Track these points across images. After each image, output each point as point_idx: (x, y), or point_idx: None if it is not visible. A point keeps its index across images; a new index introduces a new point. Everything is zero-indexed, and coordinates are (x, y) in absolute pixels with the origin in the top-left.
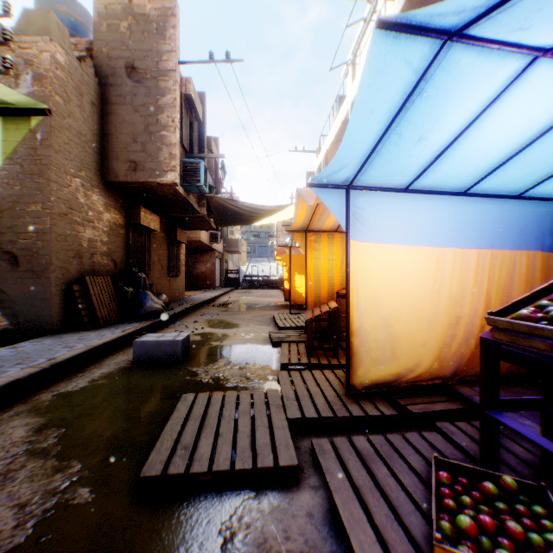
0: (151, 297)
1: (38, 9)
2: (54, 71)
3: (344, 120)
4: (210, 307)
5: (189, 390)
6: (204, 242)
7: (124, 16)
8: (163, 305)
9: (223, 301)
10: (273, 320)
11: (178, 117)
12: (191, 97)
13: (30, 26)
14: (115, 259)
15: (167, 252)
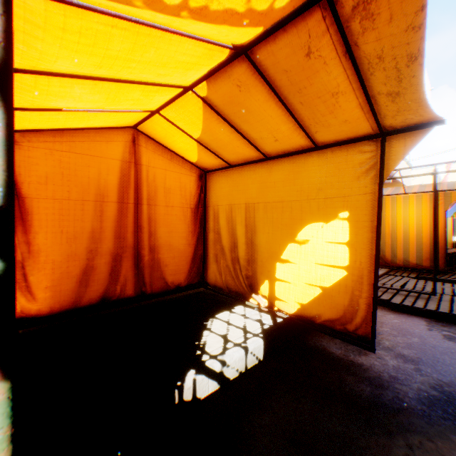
0: None
1: None
2: None
3: None
4: None
5: None
6: None
7: None
8: None
9: None
10: None
11: None
12: None
13: None
14: None
15: None
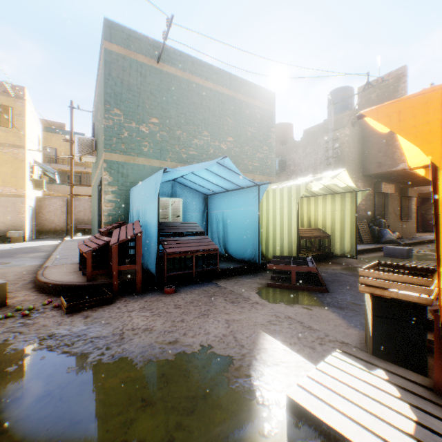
0: (388, 232)
1: (339, 118)
2: (345, 139)
3: None
4: None
5: None
6: None
7: (373, 91)
8: (396, 237)
9: None
10: None
11: None
12: None
13: (336, 126)
14: (367, 212)
15: (398, 205)
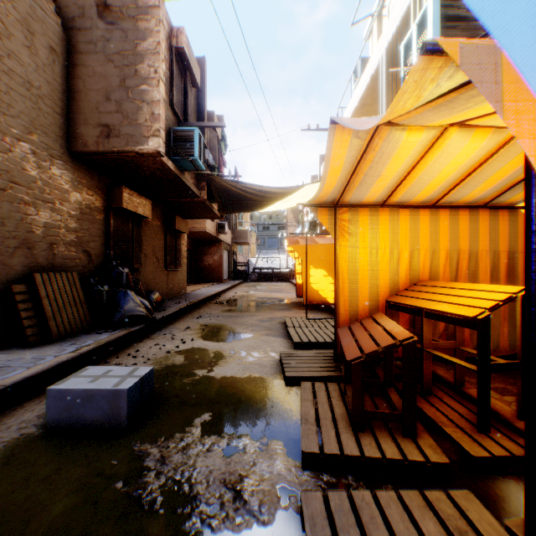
0: (131, 298)
1: None
2: None
3: (374, 74)
4: (212, 305)
5: None
6: (209, 232)
7: None
8: (149, 307)
9: (228, 296)
10: (284, 328)
11: (163, 69)
12: (184, 51)
13: None
14: (89, 250)
15: (164, 243)
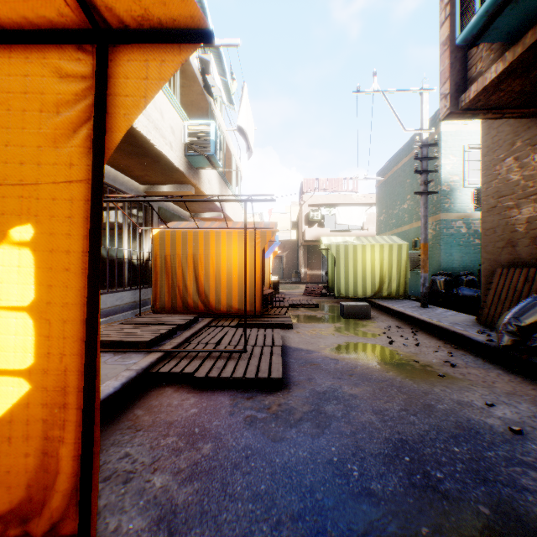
0: (515, 307)
1: None
2: None
3: None
4: None
5: (322, 310)
6: None
7: None
8: (536, 333)
9: None
10: (285, 364)
11: (446, 2)
12: None
13: None
14: None
15: None
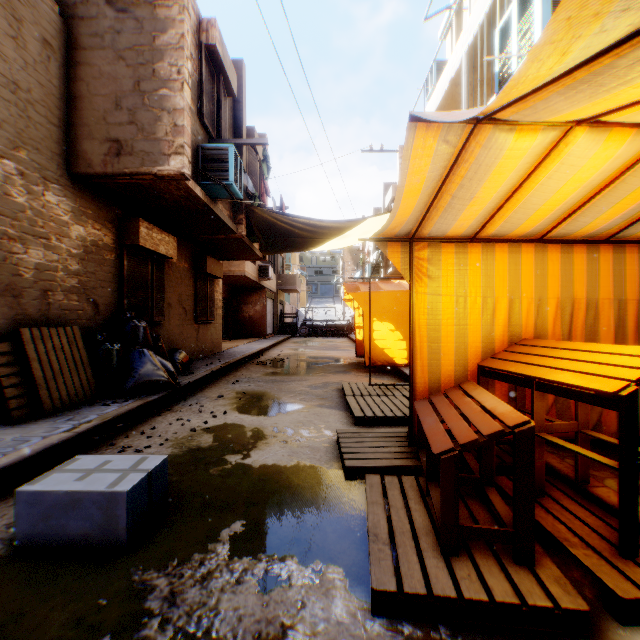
0: (149, 359)
1: None
2: None
3: (454, 77)
4: (252, 366)
5: None
6: (250, 277)
7: None
8: (171, 370)
9: (272, 355)
10: (342, 396)
11: (188, 69)
12: (216, 50)
13: None
14: (95, 299)
15: (193, 290)
